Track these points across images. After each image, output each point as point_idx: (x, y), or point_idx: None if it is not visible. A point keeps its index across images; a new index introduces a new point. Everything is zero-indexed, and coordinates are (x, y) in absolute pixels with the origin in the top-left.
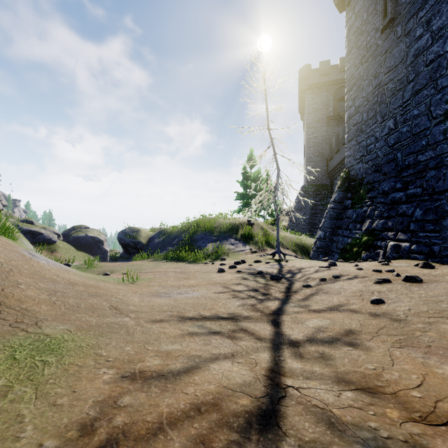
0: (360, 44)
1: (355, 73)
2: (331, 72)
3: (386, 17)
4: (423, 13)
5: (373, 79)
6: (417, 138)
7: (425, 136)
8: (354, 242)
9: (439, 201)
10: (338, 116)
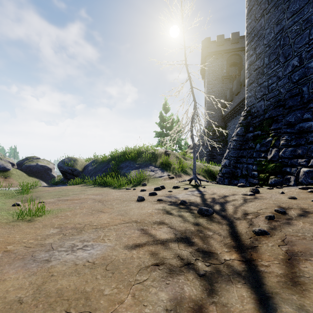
0: (261, 0)
1: (256, 26)
2: (225, 43)
3: None
4: None
5: (275, 26)
6: None
7: None
8: (260, 168)
9: None
10: (230, 76)
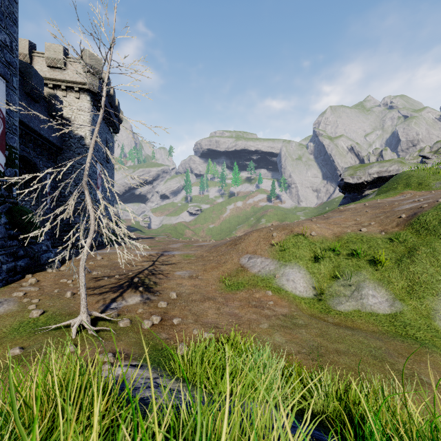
0: None
1: None
2: None
3: None
4: None
5: None
6: None
7: None
8: None
9: None
10: None
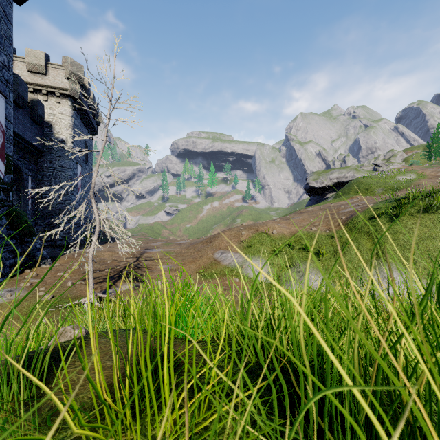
0: None
1: None
2: None
3: None
4: None
5: None
6: None
7: None
8: None
9: None
10: None
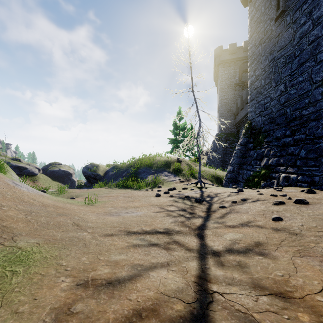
0: (259, 30)
1: (255, 51)
2: (237, 51)
3: (278, 9)
4: (306, 6)
5: (269, 55)
6: (302, 98)
7: (307, 96)
8: (255, 174)
9: (319, 144)
10: (242, 83)
